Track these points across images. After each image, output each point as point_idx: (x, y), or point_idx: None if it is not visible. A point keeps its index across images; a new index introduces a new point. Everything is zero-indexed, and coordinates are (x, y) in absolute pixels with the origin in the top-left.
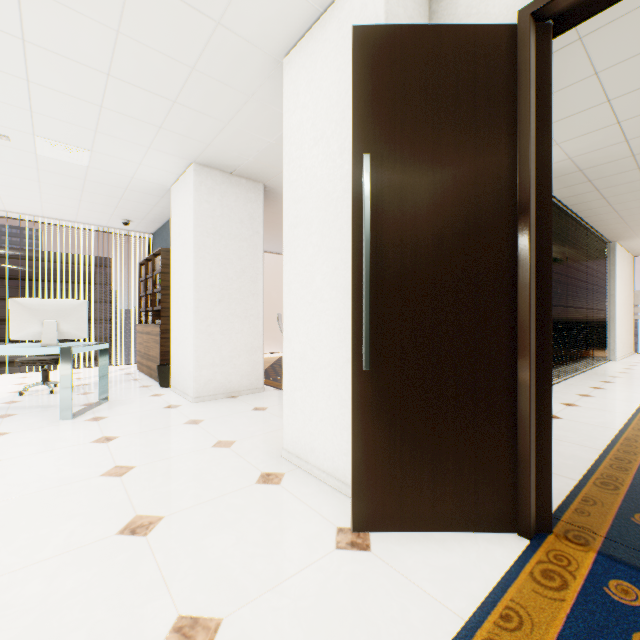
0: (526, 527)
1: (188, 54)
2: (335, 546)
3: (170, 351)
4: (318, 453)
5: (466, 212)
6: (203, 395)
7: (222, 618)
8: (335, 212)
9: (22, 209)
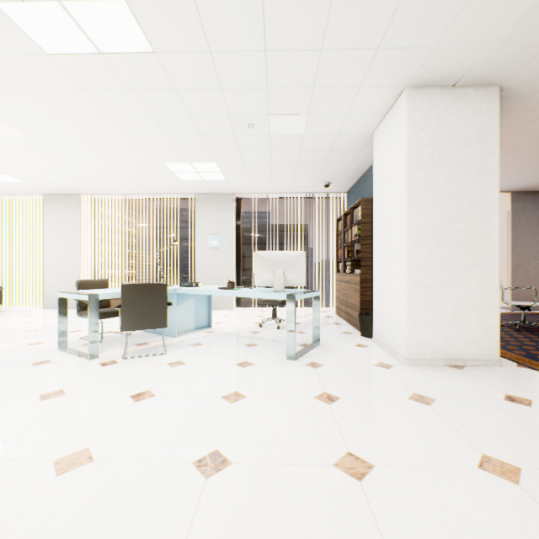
0: None
1: None
2: None
3: (368, 300)
4: None
5: None
6: (417, 358)
7: None
8: None
9: (260, 189)
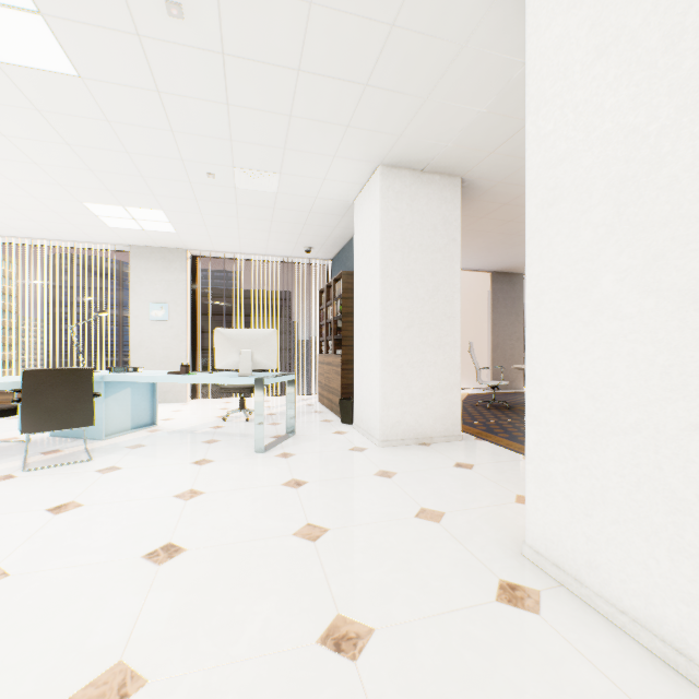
0: None
1: (388, 4)
2: None
3: (351, 384)
4: (606, 575)
5: None
6: (390, 439)
7: None
8: (653, 156)
9: (225, 248)
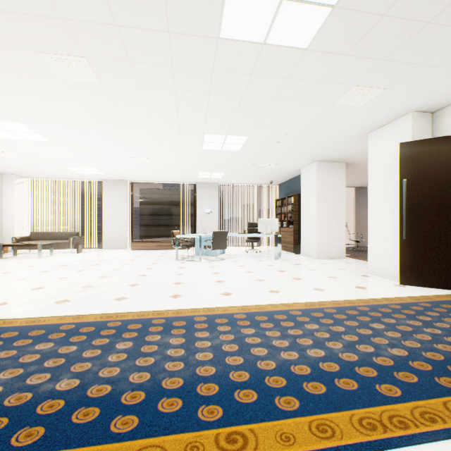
0: None
1: (332, 139)
2: (393, 285)
3: (296, 239)
4: (384, 270)
5: (442, 193)
6: (319, 256)
7: (366, 287)
8: (391, 190)
9: (235, 182)
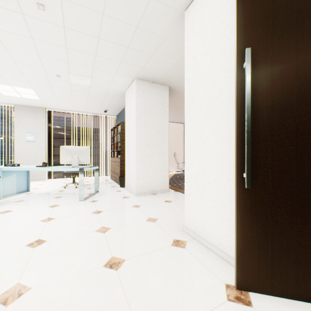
0: None
1: (135, 19)
2: (226, 298)
3: (124, 170)
4: (206, 232)
5: None
6: (140, 192)
7: None
8: (218, 91)
9: (65, 108)
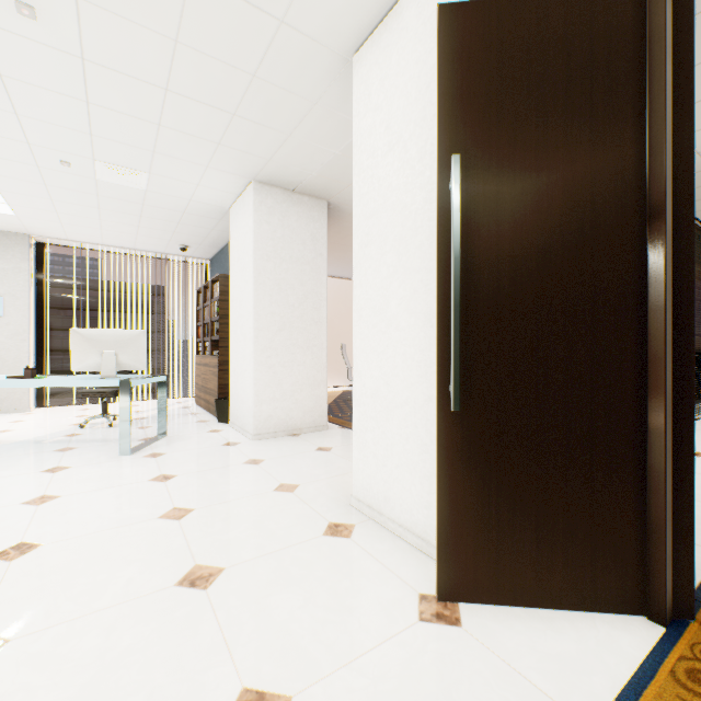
0: (660, 611)
1: (249, 60)
2: (418, 617)
3: (228, 384)
4: (393, 504)
5: (580, 219)
6: (263, 432)
7: (291, 696)
8: (414, 226)
9: (83, 237)
